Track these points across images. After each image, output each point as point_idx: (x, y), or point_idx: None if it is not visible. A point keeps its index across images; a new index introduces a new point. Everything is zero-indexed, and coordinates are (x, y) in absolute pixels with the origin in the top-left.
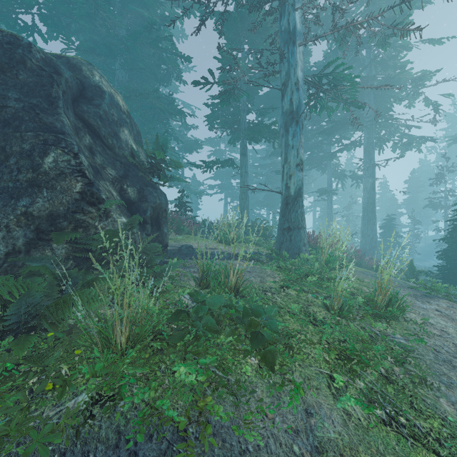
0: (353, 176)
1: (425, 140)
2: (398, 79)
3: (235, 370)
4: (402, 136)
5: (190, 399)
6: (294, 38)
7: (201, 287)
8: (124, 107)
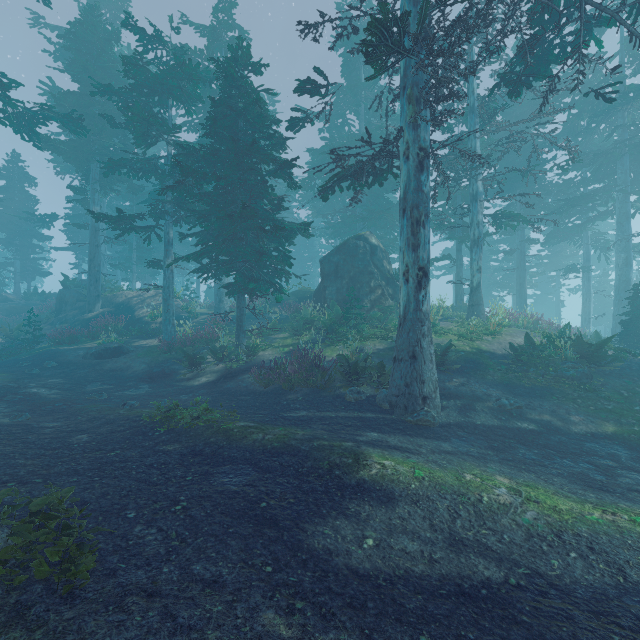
0: None
1: None
2: None
3: None
4: None
5: None
6: (476, 198)
7: None
8: (383, 248)
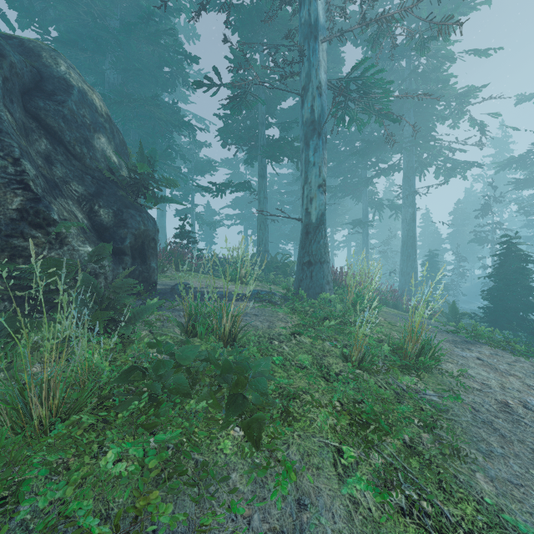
0: (392, 205)
1: (471, 165)
2: (441, 95)
3: (209, 448)
4: (445, 161)
5: (125, 497)
6: (316, 32)
7: (186, 335)
8: (102, 109)
